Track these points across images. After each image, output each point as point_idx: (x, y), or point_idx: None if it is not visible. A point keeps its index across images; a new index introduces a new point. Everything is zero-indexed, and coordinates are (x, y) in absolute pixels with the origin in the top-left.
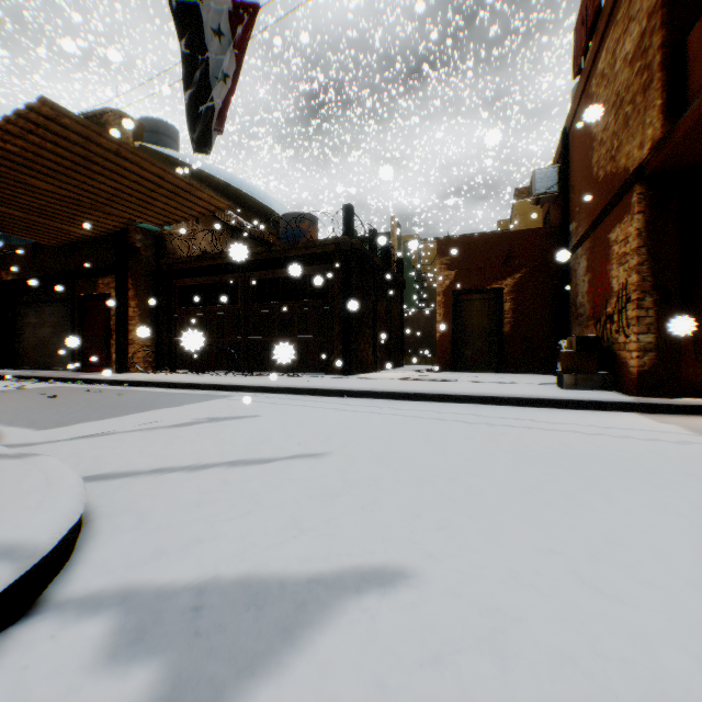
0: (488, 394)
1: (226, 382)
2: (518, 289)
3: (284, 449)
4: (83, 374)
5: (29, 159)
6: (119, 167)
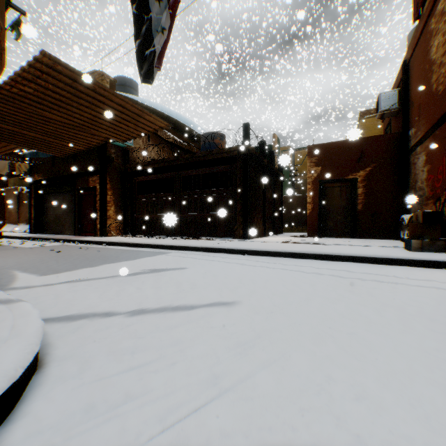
0: (353, 254)
1: (165, 243)
2: (368, 178)
3: (204, 297)
4: (80, 237)
5: (39, 97)
6: (95, 100)
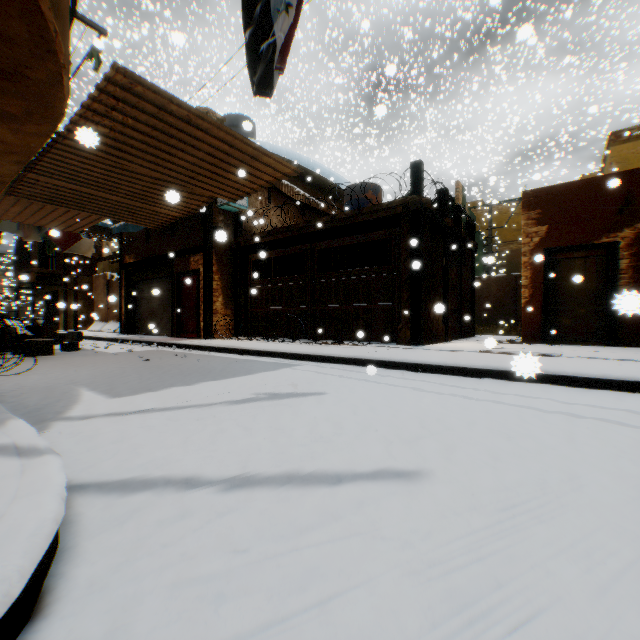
0: (630, 378)
1: (292, 350)
2: (639, 241)
3: (359, 455)
4: (178, 340)
5: (117, 141)
6: (190, 138)
